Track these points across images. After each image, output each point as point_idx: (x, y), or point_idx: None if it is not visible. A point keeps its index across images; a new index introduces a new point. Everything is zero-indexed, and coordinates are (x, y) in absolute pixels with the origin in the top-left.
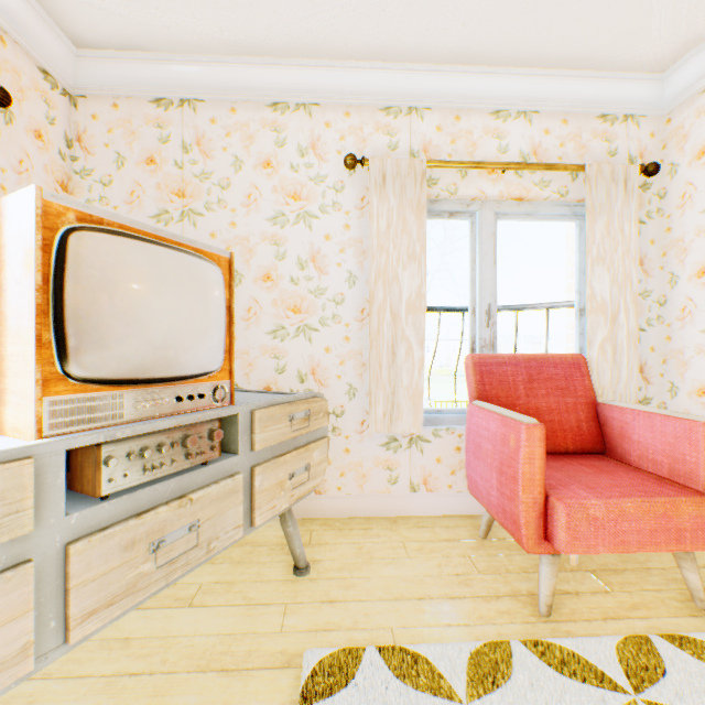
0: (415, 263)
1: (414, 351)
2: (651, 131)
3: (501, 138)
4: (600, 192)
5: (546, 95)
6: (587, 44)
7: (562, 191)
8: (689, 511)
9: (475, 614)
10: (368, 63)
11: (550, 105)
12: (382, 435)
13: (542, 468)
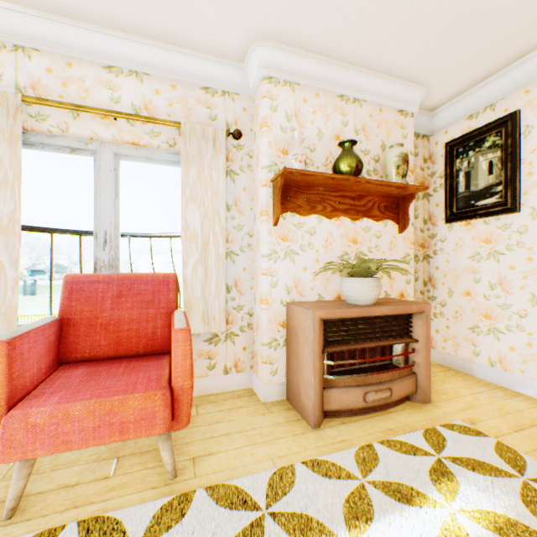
0: (9, 189)
1: (8, 271)
2: (244, 107)
3: (115, 90)
4: (194, 146)
5: (153, 61)
6: (167, 24)
7: (171, 142)
8: (136, 405)
9: None
10: None
11: (157, 70)
12: None
13: (5, 382)
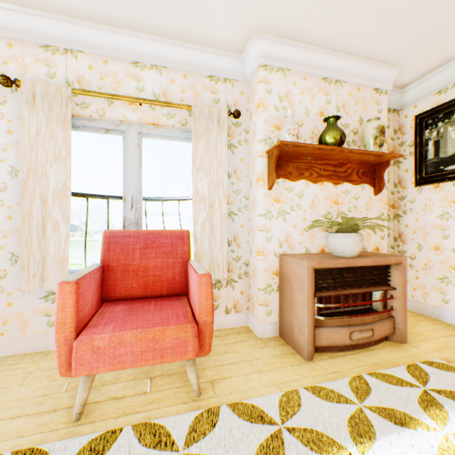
0: (62, 163)
1: (62, 228)
2: (241, 91)
3: (140, 81)
4: (202, 124)
5: (170, 56)
6: (183, 25)
7: (183, 122)
8: (172, 335)
9: (16, 430)
10: (20, 7)
11: (173, 63)
12: (42, 290)
13: (74, 314)
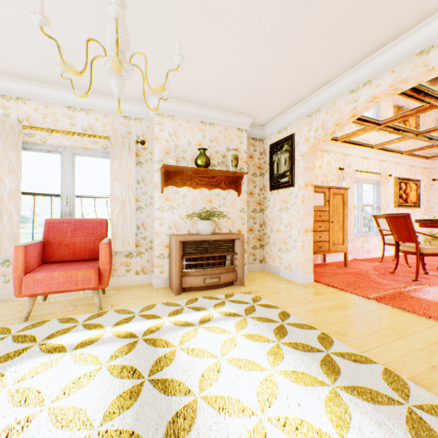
0: (15, 174)
1: (15, 217)
2: (148, 126)
3: (73, 119)
4: (117, 149)
5: (94, 104)
6: (101, 88)
7: (105, 146)
8: (82, 274)
9: None
10: None
11: (97, 108)
12: (0, 259)
13: (24, 263)
